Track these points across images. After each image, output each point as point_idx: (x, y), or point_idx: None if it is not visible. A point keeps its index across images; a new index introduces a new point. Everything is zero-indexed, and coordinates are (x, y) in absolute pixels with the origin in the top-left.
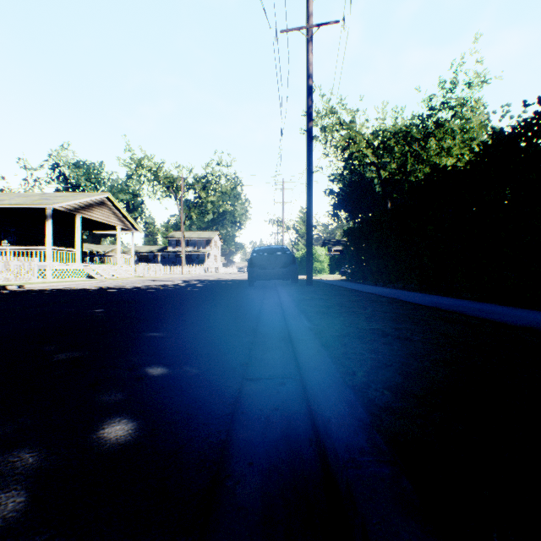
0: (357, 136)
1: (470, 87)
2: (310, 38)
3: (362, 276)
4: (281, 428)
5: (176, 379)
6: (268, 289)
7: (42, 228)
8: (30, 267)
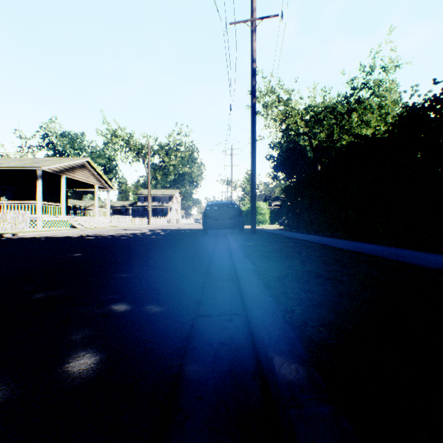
0: (293, 111)
1: (385, 71)
2: (254, 29)
3: (297, 226)
4: (228, 362)
5: (137, 315)
6: (219, 237)
7: (34, 187)
8: (23, 219)
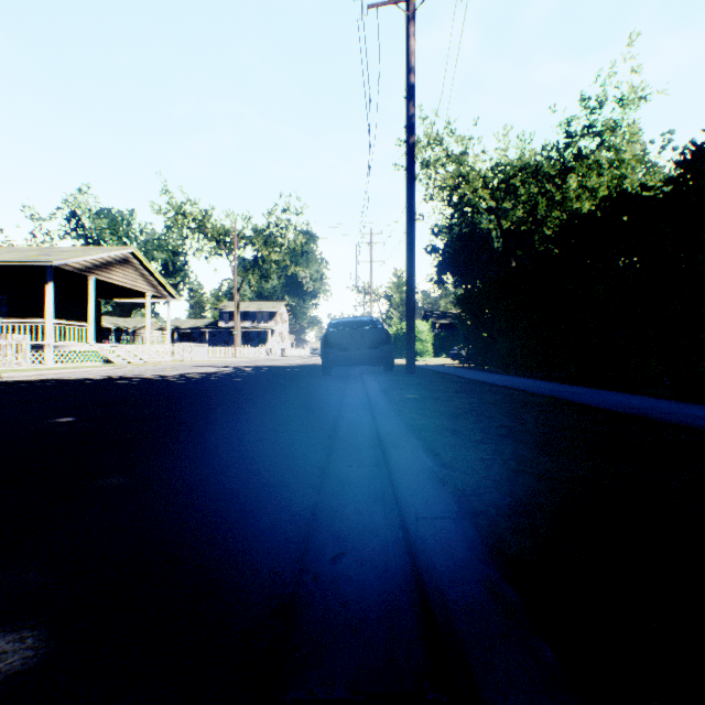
0: (471, 173)
1: (623, 105)
2: (412, 15)
3: (484, 361)
4: None
5: None
6: (350, 380)
7: (44, 295)
8: (20, 348)
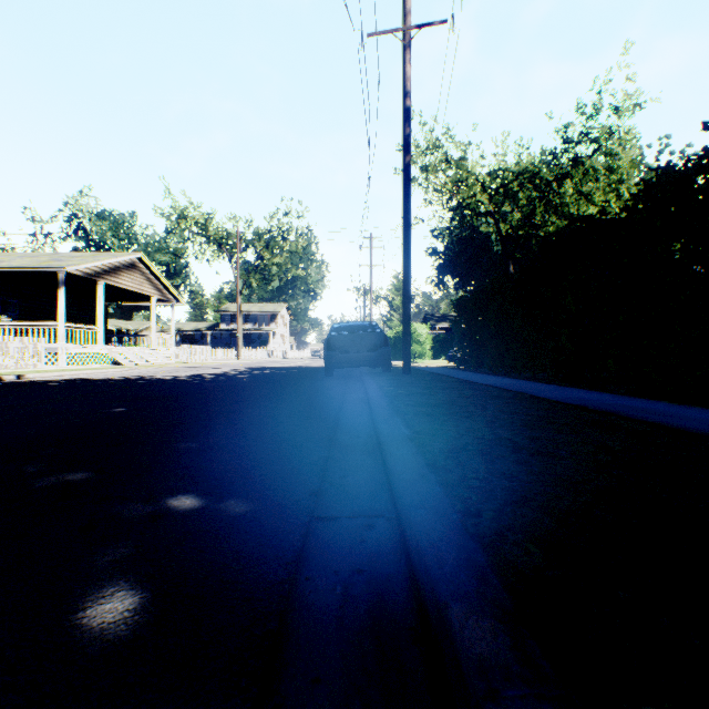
0: (470, 178)
1: (618, 113)
2: (408, 44)
3: (476, 363)
4: (366, 609)
5: (211, 518)
6: (351, 380)
7: (53, 299)
8: (36, 350)
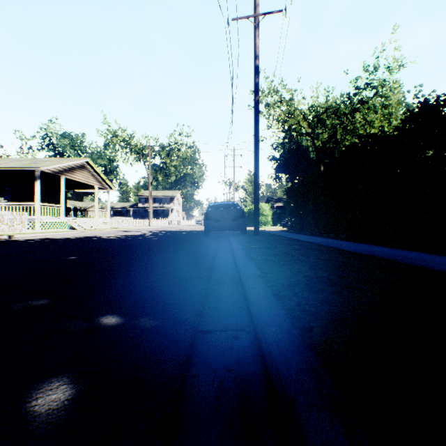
0: (295, 111)
1: (389, 70)
2: (257, 25)
3: (300, 228)
4: (236, 398)
5: (128, 331)
6: (221, 239)
7: (33, 188)
8: (21, 220)
